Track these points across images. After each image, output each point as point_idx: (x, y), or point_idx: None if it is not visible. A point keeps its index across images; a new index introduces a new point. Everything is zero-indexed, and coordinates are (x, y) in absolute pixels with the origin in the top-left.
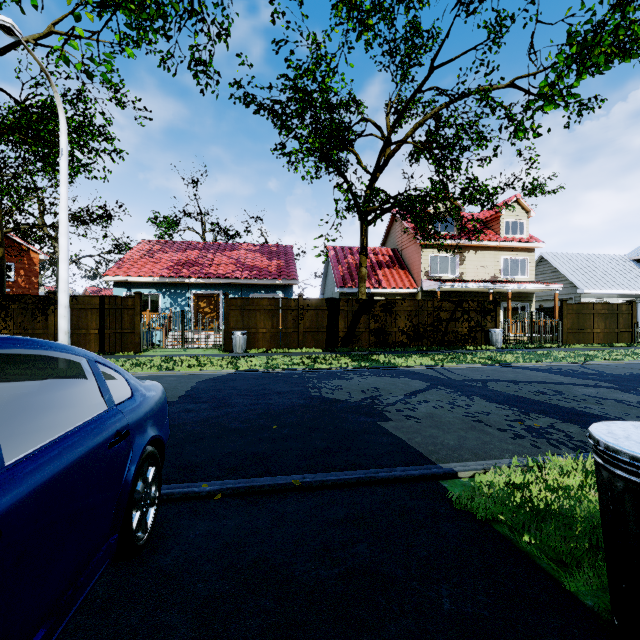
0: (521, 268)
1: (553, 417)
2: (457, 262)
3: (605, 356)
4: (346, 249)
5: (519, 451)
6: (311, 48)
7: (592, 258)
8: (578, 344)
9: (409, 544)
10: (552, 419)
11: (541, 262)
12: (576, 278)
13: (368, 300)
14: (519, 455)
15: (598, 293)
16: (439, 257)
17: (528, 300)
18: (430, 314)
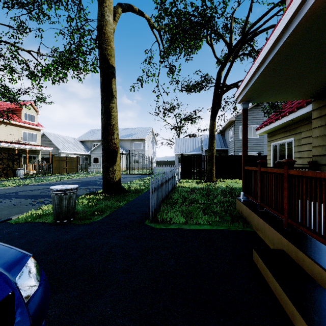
0: (34, 138)
1: (46, 198)
2: None
3: (68, 177)
4: None
5: (34, 208)
6: None
7: (65, 138)
8: (59, 173)
9: (0, 233)
10: (46, 198)
11: (44, 136)
12: (59, 145)
13: None
14: (34, 209)
15: (67, 152)
16: None
17: (37, 154)
18: None
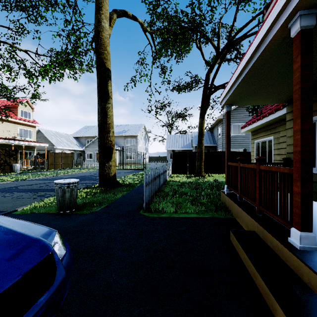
0: (29, 134)
1: (46, 191)
2: None
3: (63, 172)
4: None
5: (36, 201)
6: None
7: (60, 134)
8: (54, 169)
9: None
10: (46, 192)
11: (39, 132)
12: (54, 141)
13: None
14: (36, 202)
15: (62, 148)
16: None
17: (33, 150)
18: None
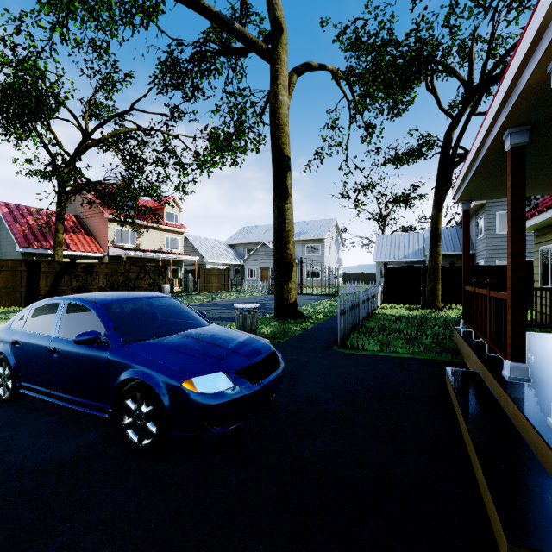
0: (176, 244)
1: (212, 320)
2: (136, 236)
3: (220, 297)
4: (23, 208)
5: None
6: (4, 13)
7: (211, 241)
8: (207, 292)
9: None
10: (212, 320)
11: (185, 240)
12: (204, 253)
13: (70, 263)
14: None
15: (214, 262)
16: (122, 230)
17: (180, 265)
18: (123, 275)
